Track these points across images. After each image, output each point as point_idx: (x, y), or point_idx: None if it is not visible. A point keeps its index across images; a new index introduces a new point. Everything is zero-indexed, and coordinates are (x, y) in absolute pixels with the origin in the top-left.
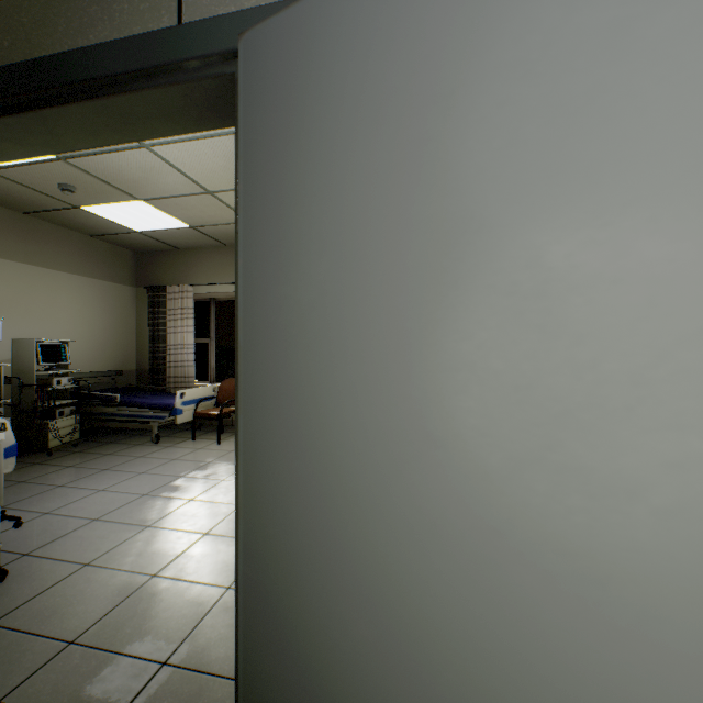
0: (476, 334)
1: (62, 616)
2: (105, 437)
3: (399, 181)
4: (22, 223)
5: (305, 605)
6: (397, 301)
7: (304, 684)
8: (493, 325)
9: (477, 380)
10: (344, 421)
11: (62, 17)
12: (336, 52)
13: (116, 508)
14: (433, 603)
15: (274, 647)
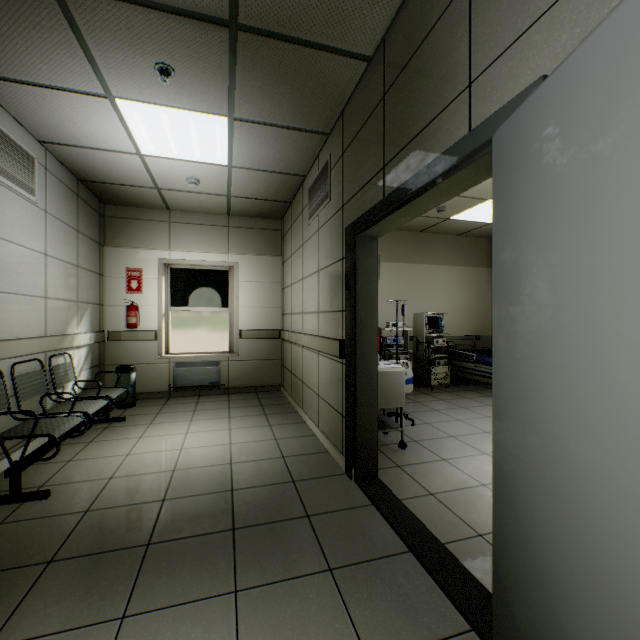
0: (623, 314)
1: (428, 479)
2: (466, 386)
3: (575, 210)
4: (418, 238)
5: (524, 485)
6: (573, 291)
7: (523, 534)
8: (635, 308)
9: (624, 348)
10: (544, 370)
11: (418, 151)
12: (540, 131)
13: (466, 434)
14: (595, 503)
15: (508, 506)
